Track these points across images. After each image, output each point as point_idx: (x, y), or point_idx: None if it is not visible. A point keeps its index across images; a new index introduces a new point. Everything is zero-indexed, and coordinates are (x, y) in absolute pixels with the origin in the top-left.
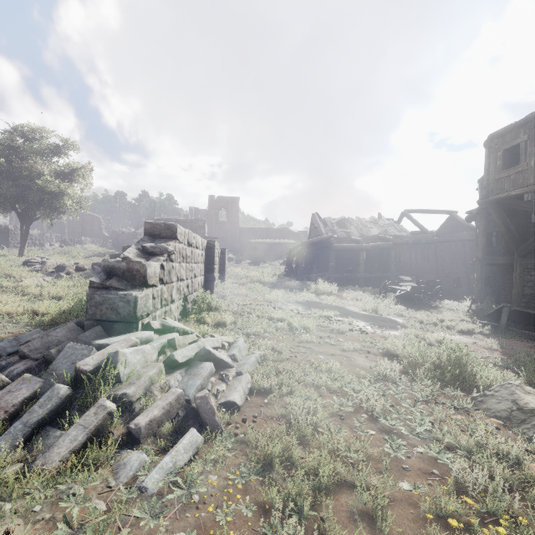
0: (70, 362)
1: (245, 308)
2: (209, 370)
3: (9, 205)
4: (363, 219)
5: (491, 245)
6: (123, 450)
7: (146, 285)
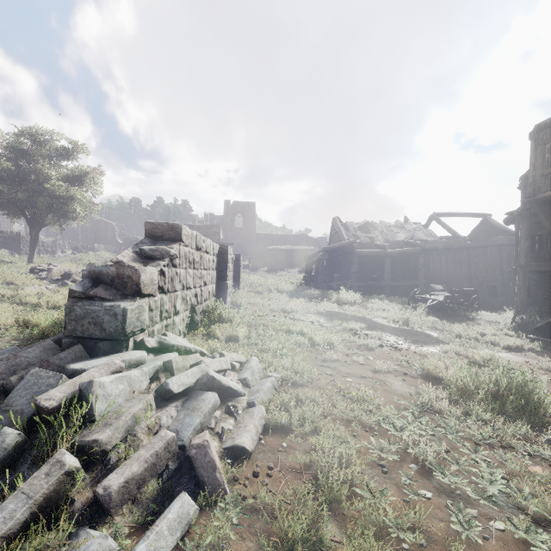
0: (31, 394)
1: (260, 320)
2: (212, 403)
3: (18, 210)
4: (388, 223)
5: (533, 250)
6: (82, 530)
7: (140, 294)
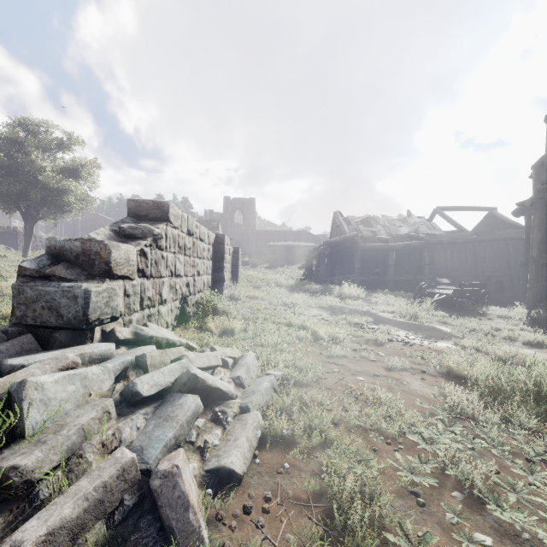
0: None
1: (259, 313)
2: (192, 410)
3: (13, 204)
4: (390, 217)
5: (544, 242)
6: None
7: (110, 275)
